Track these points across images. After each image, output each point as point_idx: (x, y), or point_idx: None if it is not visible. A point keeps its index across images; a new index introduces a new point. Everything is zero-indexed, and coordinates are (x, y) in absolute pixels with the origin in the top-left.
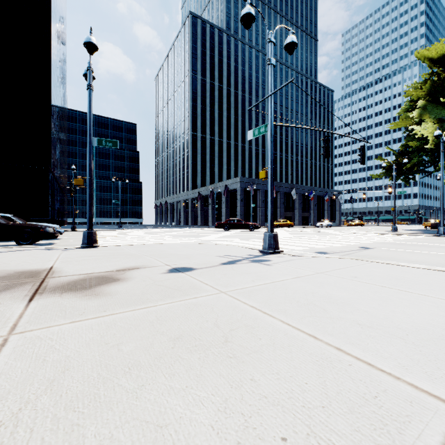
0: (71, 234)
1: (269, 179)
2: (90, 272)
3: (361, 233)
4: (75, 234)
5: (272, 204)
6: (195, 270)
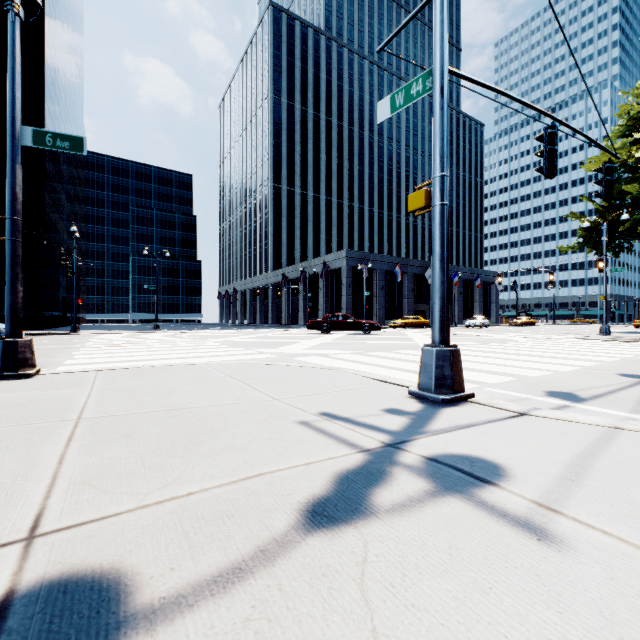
0: (57, 340)
1: (437, 208)
2: None
3: (554, 338)
4: (63, 341)
5: (446, 273)
6: None
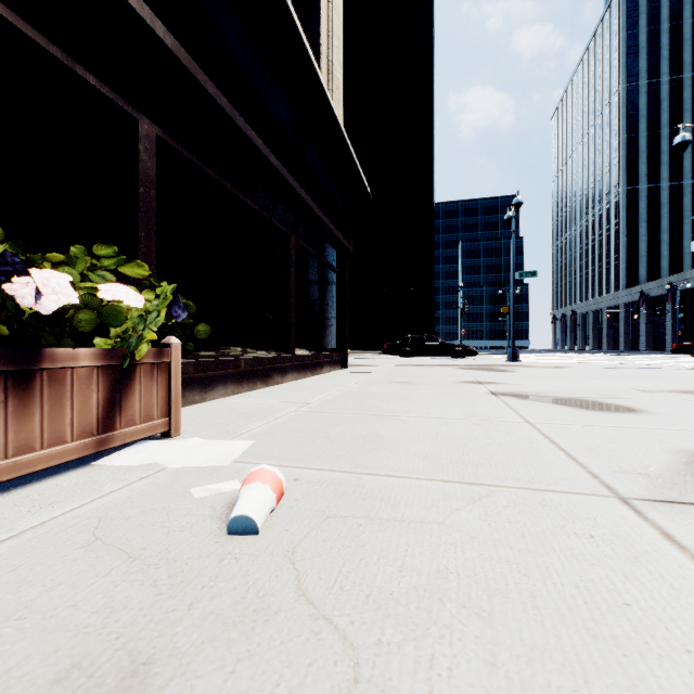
0: None
1: None
2: (544, 366)
3: None
4: None
5: None
6: (615, 368)
